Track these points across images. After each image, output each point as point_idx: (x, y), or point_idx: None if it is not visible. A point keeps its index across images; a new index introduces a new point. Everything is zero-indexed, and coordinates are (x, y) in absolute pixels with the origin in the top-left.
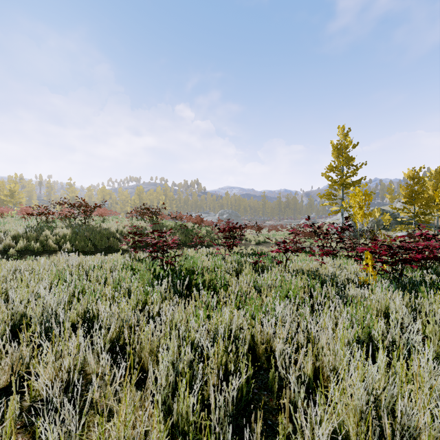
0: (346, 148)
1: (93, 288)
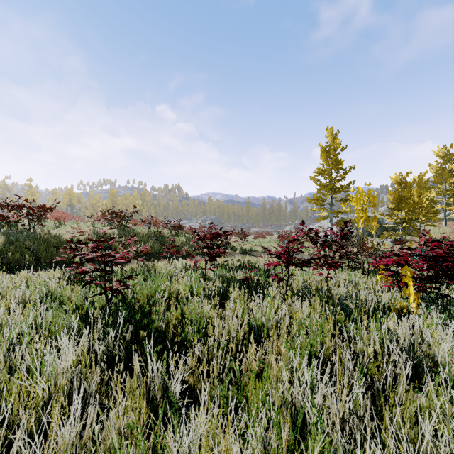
0: (335, 150)
1: None
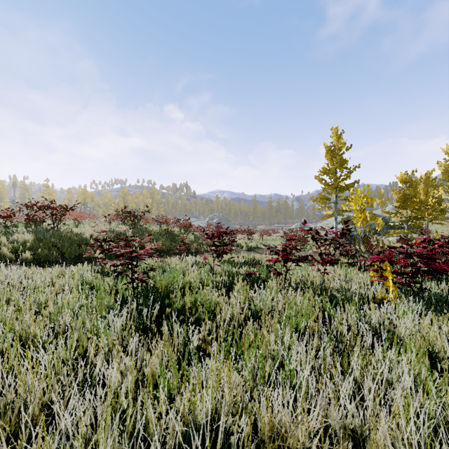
0: (340, 150)
1: (13, 325)
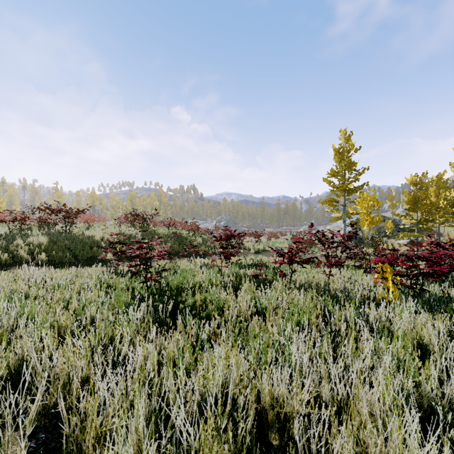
0: (348, 152)
1: (45, 317)
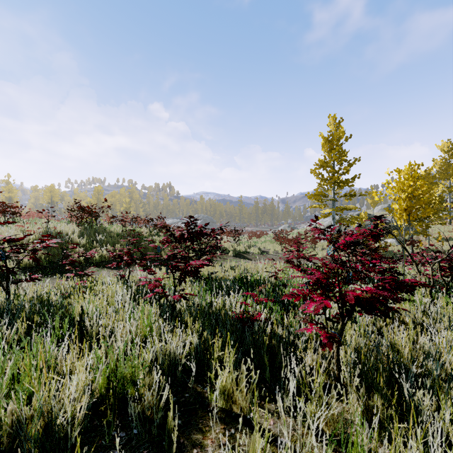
0: (339, 140)
1: None
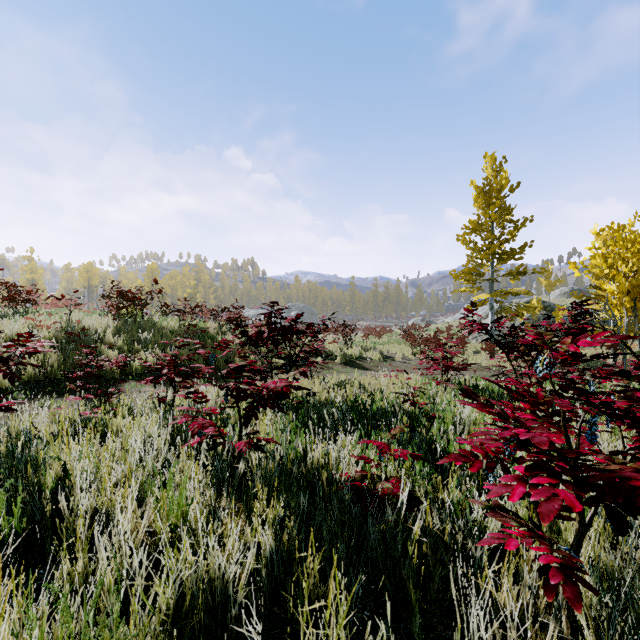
0: (500, 191)
1: None
